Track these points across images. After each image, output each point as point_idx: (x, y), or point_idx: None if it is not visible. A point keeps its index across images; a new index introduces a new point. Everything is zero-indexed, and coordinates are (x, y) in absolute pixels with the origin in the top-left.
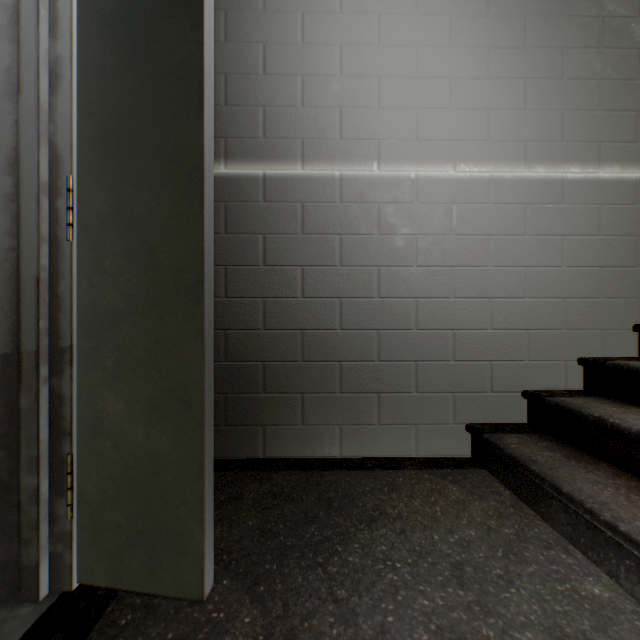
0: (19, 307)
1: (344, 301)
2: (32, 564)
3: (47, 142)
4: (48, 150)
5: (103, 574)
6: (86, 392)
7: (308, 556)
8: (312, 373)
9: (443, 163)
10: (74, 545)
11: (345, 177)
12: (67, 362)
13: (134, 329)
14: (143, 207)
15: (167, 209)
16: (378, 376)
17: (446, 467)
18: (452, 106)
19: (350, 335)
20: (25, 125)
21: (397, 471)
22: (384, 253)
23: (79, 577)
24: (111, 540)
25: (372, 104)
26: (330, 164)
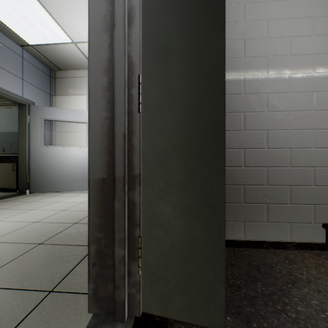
0: (114, 151)
1: (246, 150)
2: (121, 300)
3: (126, 56)
4: (127, 60)
5: (157, 308)
6: (146, 201)
7: (269, 304)
8: (227, 191)
9: (307, 68)
10: (140, 289)
11: (247, 79)
12: (137, 183)
13: (177, 164)
14: (183, 91)
15: (199, 91)
16: (267, 194)
17: (315, 249)
18: (313, 34)
19: (250, 170)
20: (117, 46)
21: (285, 250)
22: (270, 122)
23: (142, 308)
24: (162, 288)
25: (263, 36)
26: (238, 72)
